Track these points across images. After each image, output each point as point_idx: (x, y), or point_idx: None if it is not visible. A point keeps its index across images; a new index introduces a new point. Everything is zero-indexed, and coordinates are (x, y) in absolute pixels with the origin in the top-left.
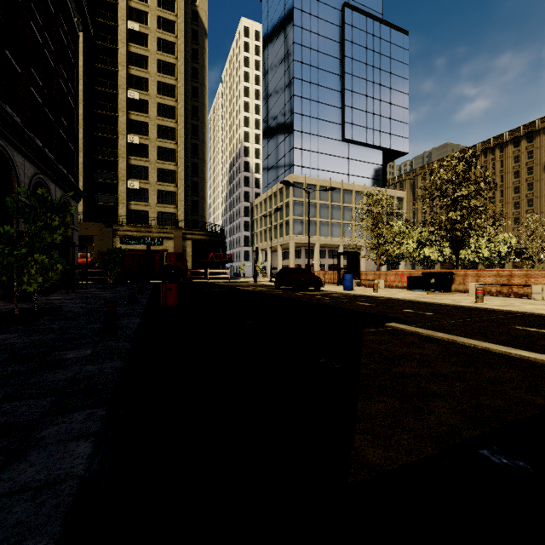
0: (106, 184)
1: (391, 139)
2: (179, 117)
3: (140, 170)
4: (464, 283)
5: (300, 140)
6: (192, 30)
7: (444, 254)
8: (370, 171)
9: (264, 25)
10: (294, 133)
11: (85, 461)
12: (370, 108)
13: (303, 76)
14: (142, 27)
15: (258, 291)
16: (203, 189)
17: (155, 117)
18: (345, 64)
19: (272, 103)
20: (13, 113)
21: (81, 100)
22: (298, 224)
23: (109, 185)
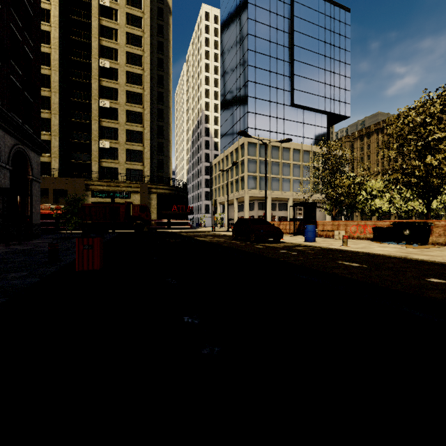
0: (81, 144)
1: (334, 104)
2: (145, 83)
3: (111, 131)
4: (445, 235)
5: (253, 105)
6: (157, 8)
7: (394, 205)
8: (315, 133)
9: (222, 7)
10: (248, 99)
11: None
12: (315, 77)
13: (256, 48)
14: (112, 3)
15: (215, 243)
16: (167, 149)
17: (124, 83)
18: (294, 37)
19: (228, 74)
20: None
21: (57, 68)
22: (252, 179)
23: (83, 145)
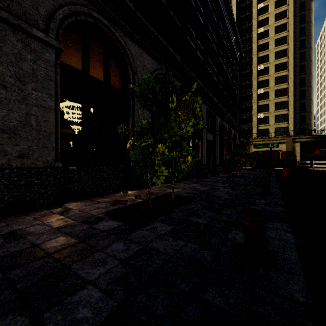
0: (246, 118)
1: None
2: (289, 66)
3: (264, 107)
4: None
5: None
6: (299, 4)
7: None
8: None
9: None
10: None
11: (279, 191)
12: None
13: None
14: (265, 27)
15: None
16: (309, 106)
17: (273, 73)
18: None
19: None
20: (224, 110)
21: None
22: None
23: (247, 119)
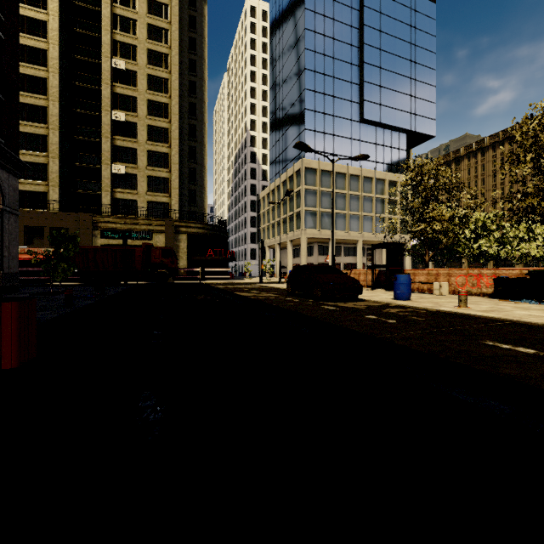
0: (88, 169)
1: (416, 120)
2: (172, 90)
3: (127, 153)
4: None
5: (312, 120)
6: None
7: (505, 247)
8: (391, 157)
9: None
10: (306, 112)
11: None
12: (392, 85)
13: (316, 47)
14: None
15: (261, 301)
16: (201, 176)
17: (144, 90)
18: (364, 33)
19: (280, 83)
20: None
21: (56, 69)
22: (311, 216)
23: (92, 170)
